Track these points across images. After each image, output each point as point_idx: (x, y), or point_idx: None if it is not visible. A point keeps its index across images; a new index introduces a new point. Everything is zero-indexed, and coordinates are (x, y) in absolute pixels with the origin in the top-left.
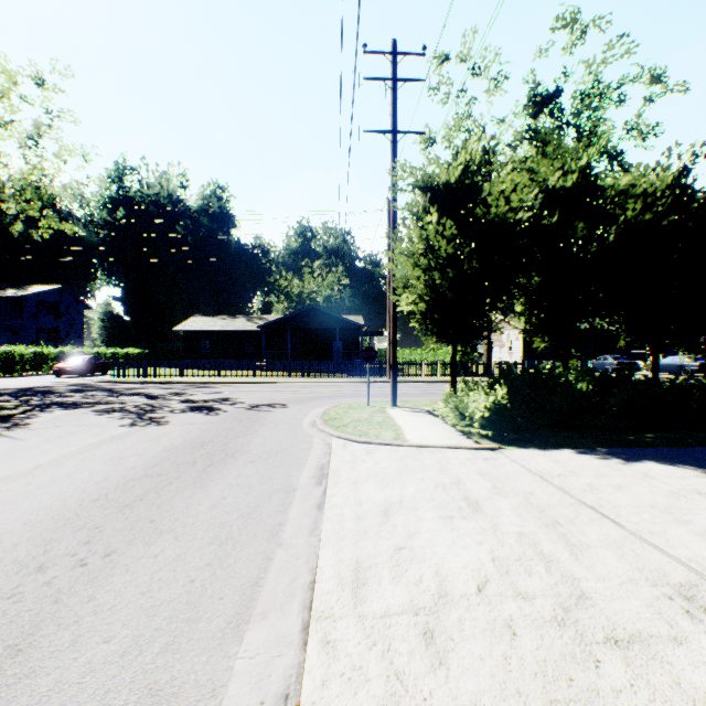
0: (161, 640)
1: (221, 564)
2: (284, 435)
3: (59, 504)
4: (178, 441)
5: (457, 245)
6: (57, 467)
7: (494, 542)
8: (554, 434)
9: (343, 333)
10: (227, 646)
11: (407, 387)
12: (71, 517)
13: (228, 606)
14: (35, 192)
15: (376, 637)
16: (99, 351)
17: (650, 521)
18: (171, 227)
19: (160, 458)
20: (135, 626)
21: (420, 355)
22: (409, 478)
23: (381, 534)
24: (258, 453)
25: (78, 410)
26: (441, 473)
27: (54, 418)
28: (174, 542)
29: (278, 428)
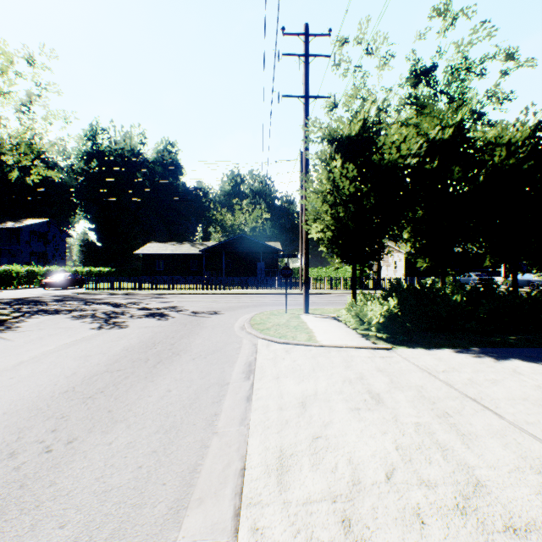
0: (109, 526)
1: (165, 451)
2: (219, 336)
3: (34, 396)
4: (134, 342)
5: (357, 185)
6: (36, 363)
7: (396, 431)
8: (435, 336)
9: (265, 256)
10: (167, 533)
11: (315, 298)
12: (42, 408)
13: (170, 492)
14: (28, 147)
15: (300, 524)
16: (77, 269)
17: (525, 412)
18: (133, 174)
19: (119, 356)
20: (87, 511)
21: (325, 273)
22: (321, 373)
23: (300, 424)
24: (198, 352)
25: (58, 316)
26: (347, 370)
27: (38, 322)
28: (127, 430)
29: (214, 331)
